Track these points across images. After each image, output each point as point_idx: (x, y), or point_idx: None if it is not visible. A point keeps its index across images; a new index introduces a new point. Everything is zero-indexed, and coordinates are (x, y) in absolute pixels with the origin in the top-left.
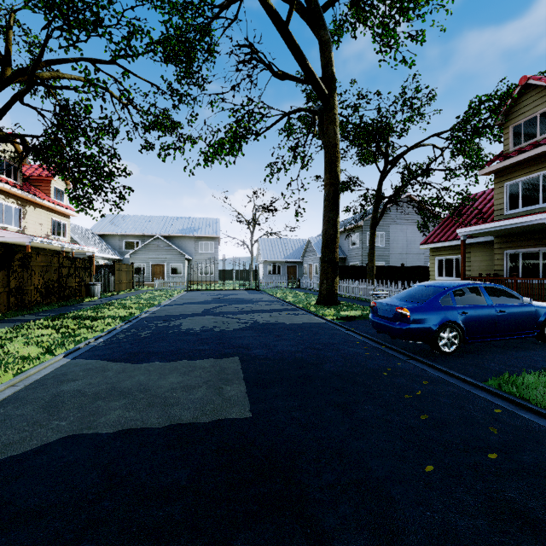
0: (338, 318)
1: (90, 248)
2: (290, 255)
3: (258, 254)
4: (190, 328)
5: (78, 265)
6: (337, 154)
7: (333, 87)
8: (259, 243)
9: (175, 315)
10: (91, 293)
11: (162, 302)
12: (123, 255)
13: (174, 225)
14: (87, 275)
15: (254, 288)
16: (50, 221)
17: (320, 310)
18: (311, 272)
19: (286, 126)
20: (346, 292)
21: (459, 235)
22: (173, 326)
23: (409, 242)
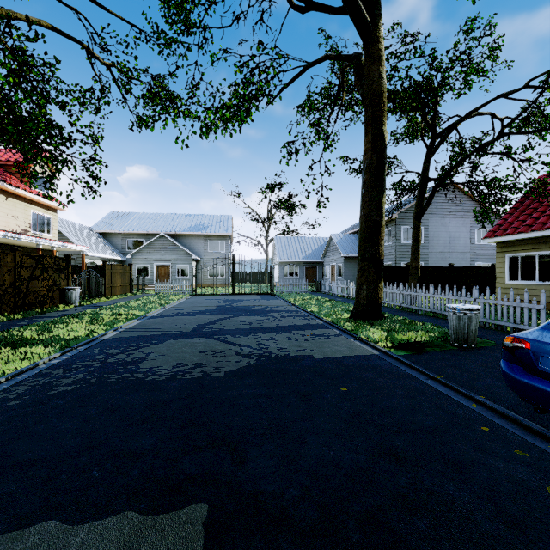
0: (395, 346)
1: (77, 246)
2: (309, 255)
3: (273, 254)
4: (155, 367)
5: (47, 265)
6: (383, 106)
7: (378, 12)
8: (275, 242)
9: (151, 335)
10: (67, 300)
11: (150, 312)
12: (126, 255)
13: (182, 223)
14: (63, 277)
15: (268, 293)
16: (29, 214)
17: (361, 328)
18: (334, 274)
19: (306, 101)
20: (385, 299)
21: (549, 223)
22: (130, 361)
23: (453, 238)
